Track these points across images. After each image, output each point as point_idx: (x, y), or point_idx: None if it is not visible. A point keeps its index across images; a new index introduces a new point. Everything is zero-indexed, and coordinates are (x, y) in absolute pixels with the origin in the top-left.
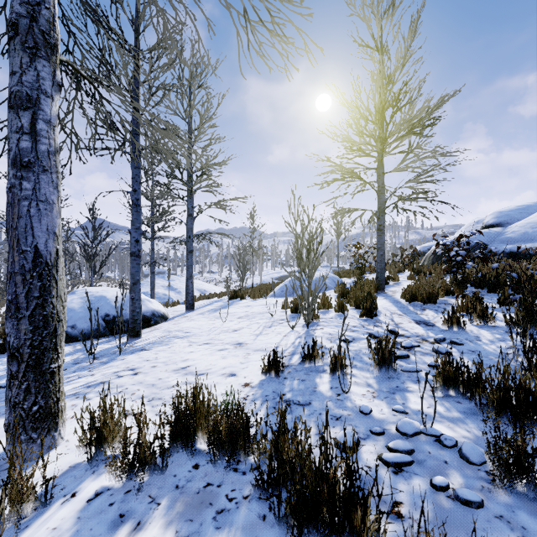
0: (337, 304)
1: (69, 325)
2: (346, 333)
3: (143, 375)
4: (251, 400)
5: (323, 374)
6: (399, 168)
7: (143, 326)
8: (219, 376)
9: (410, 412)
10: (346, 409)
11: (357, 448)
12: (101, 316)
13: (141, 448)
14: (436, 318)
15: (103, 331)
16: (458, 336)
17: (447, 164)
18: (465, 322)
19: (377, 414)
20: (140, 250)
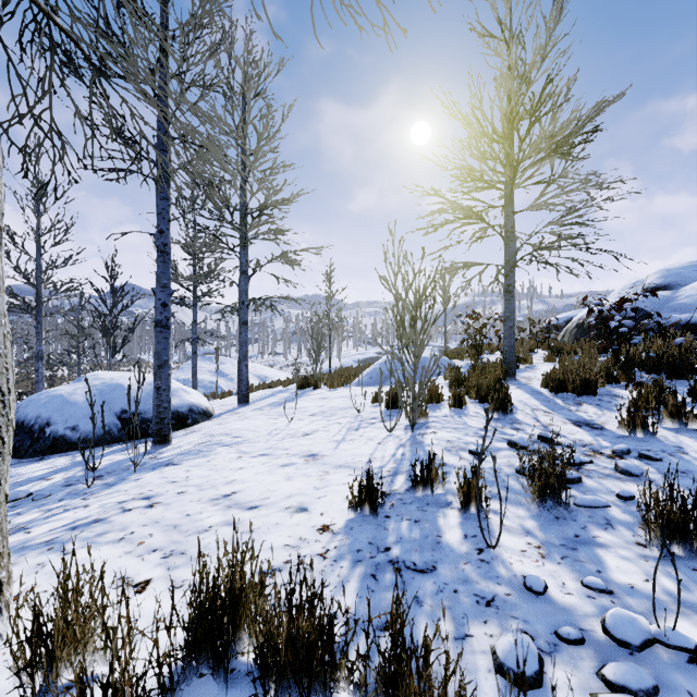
0: (453, 397)
1: (68, 425)
2: (472, 440)
3: (163, 508)
4: (333, 560)
5: (448, 510)
6: (536, 205)
7: (176, 427)
8: (281, 511)
9: (617, 590)
10: (499, 581)
11: (542, 678)
12: (116, 413)
13: (119, 688)
14: (602, 417)
15: (118, 435)
16: (648, 445)
17: (604, 199)
18: (649, 423)
19: (557, 593)
20: (169, 318)
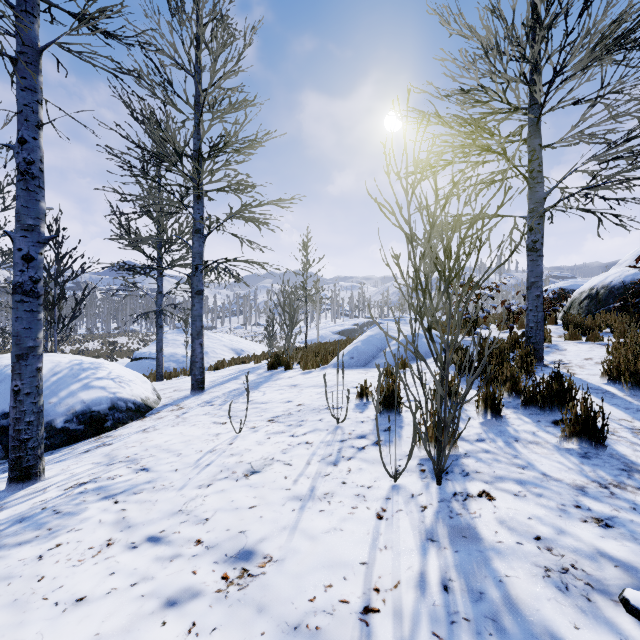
0: (483, 401)
1: None
2: (593, 540)
3: None
4: None
5: None
6: (570, 136)
7: (85, 435)
8: None
9: None
10: None
11: None
12: None
13: None
14: None
15: None
16: None
17: None
18: None
19: None
20: (38, 280)
